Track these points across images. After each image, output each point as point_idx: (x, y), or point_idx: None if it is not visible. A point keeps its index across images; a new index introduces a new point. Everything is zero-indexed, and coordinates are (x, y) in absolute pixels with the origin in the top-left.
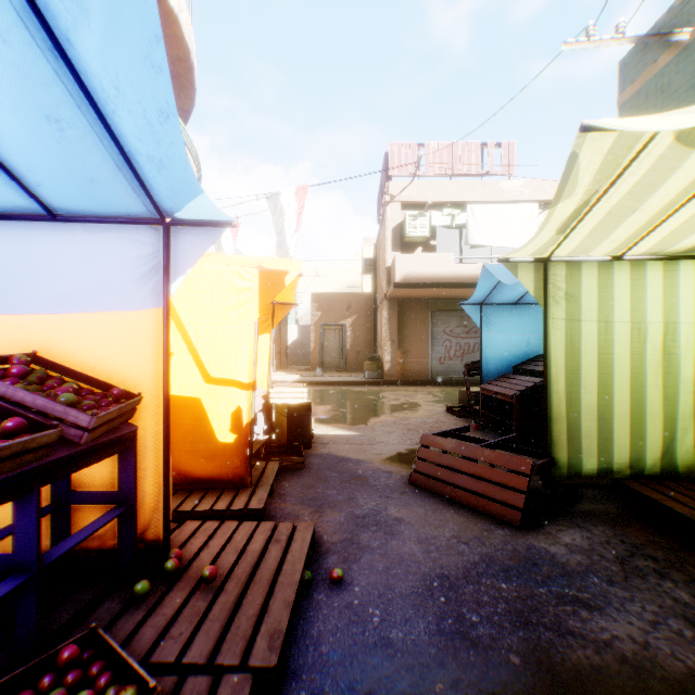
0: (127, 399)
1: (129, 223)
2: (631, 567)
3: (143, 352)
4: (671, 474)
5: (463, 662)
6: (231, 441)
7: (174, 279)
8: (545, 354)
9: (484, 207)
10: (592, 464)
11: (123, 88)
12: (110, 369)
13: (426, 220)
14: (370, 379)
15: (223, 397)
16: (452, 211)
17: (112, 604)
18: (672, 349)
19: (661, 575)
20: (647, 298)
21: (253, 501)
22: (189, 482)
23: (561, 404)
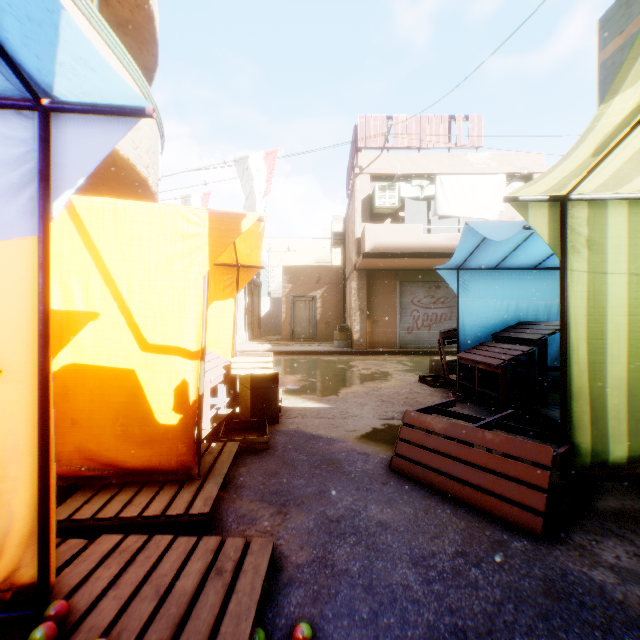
0: None
1: None
2: None
3: (11, 303)
4: None
5: None
6: (175, 422)
7: (58, 194)
8: (563, 315)
9: (453, 178)
10: (620, 450)
11: None
12: None
13: (395, 192)
14: (340, 348)
15: (163, 369)
16: (421, 182)
17: None
18: None
19: None
20: None
21: (198, 500)
22: (121, 474)
23: (583, 377)
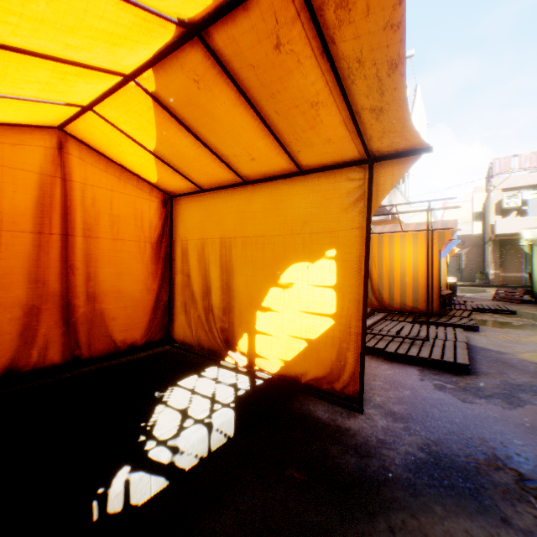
0: None
1: None
2: None
3: None
4: None
5: None
6: None
7: None
8: (530, 267)
9: None
10: None
11: None
12: None
13: (516, 198)
14: (479, 284)
15: None
16: (535, 191)
17: None
18: None
19: None
20: None
21: None
22: None
23: (535, 279)
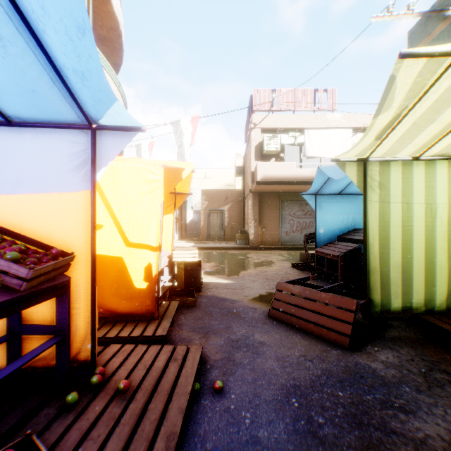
0: (63, 256)
1: (66, 127)
2: (431, 379)
3: (76, 222)
4: None
5: None
6: (144, 287)
7: (99, 169)
8: (365, 226)
9: (316, 131)
10: (398, 303)
11: (47, 8)
12: (52, 235)
13: (277, 140)
14: (240, 245)
15: (138, 257)
16: (294, 134)
17: (49, 410)
18: None
19: None
20: (437, 186)
21: (159, 329)
22: (114, 316)
23: (376, 261)
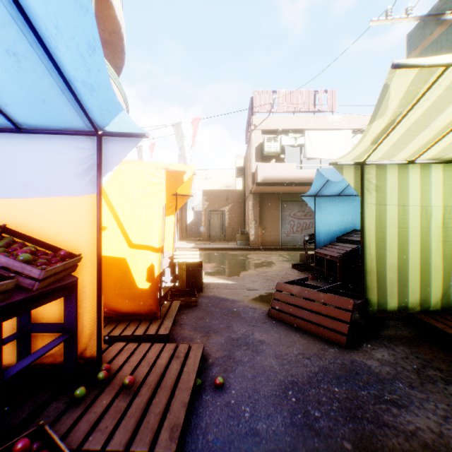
0: (71, 258)
1: (73, 134)
2: (424, 375)
3: (83, 225)
4: (448, 310)
5: (310, 448)
6: (147, 287)
7: (104, 174)
8: (362, 228)
9: (316, 133)
10: (394, 303)
11: (60, 27)
12: (59, 237)
13: (277, 141)
14: (241, 246)
15: (141, 258)
16: (295, 135)
17: (58, 404)
18: (449, 224)
19: (446, 381)
20: (432, 189)
21: (161, 328)
22: (118, 315)
23: (373, 262)
